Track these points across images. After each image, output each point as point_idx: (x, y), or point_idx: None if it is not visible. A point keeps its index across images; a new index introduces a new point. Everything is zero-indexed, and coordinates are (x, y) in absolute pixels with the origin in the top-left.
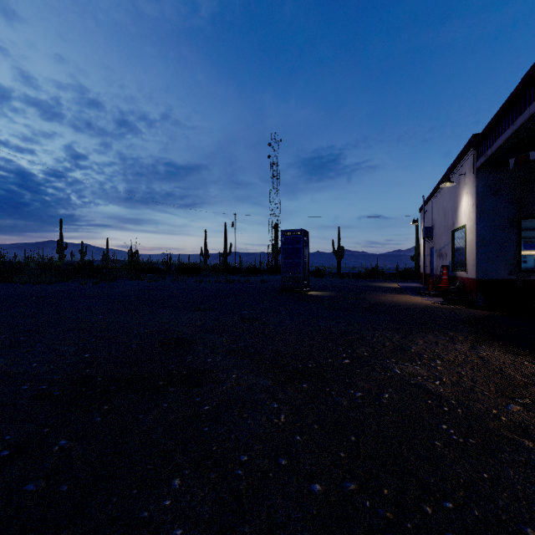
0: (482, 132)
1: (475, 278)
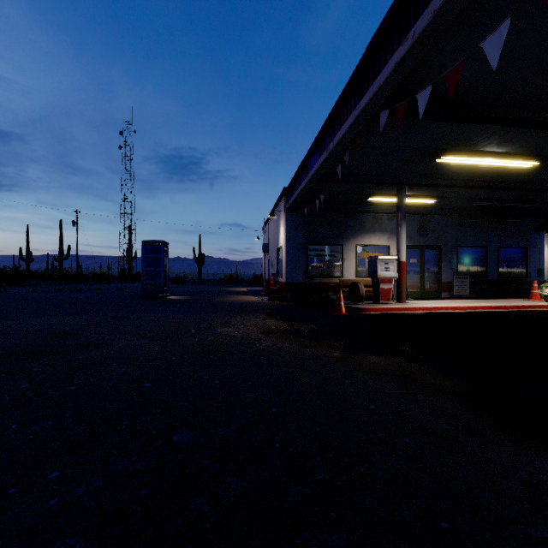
0: (287, 188)
1: (285, 282)
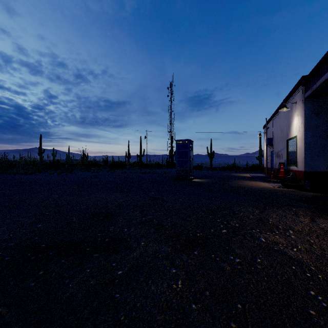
0: (309, 74)
1: (303, 171)
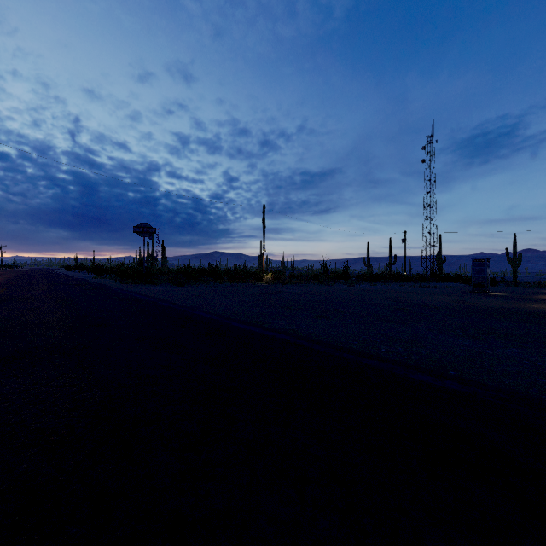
0: None
1: None
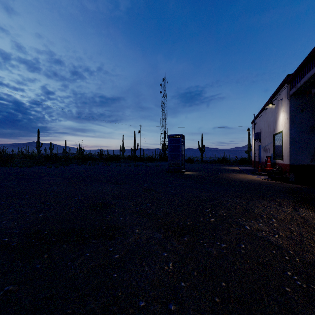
0: (294, 72)
1: (289, 164)
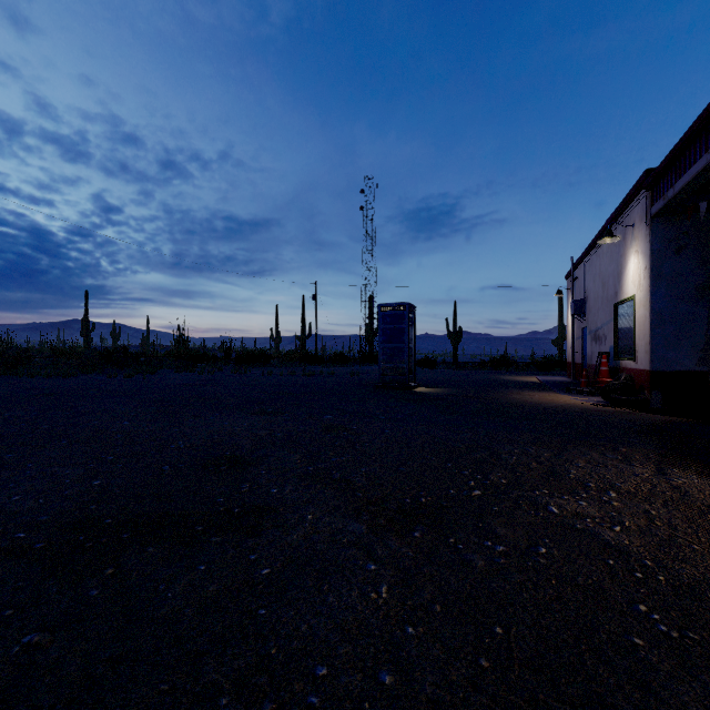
0: (660, 165)
1: (648, 370)
